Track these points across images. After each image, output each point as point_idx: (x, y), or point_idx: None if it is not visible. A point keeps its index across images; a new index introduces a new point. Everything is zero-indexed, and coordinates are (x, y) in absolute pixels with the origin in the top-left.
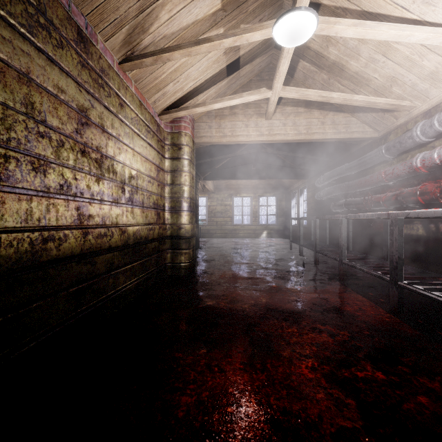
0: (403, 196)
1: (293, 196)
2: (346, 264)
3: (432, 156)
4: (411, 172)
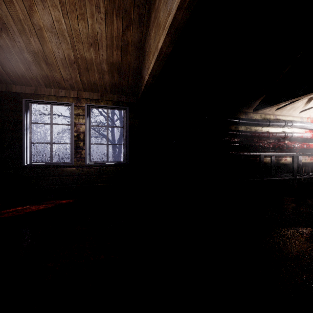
0: (281, 146)
1: (28, 107)
2: (300, 178)
3: (293, 135)
4: (282, 137)
